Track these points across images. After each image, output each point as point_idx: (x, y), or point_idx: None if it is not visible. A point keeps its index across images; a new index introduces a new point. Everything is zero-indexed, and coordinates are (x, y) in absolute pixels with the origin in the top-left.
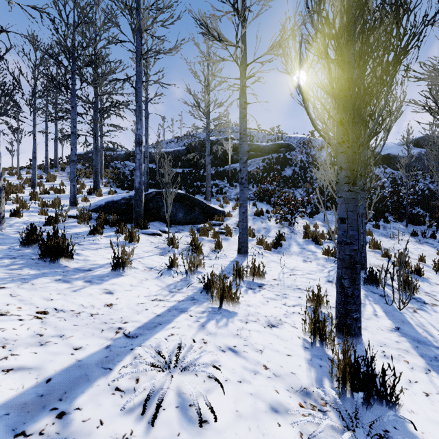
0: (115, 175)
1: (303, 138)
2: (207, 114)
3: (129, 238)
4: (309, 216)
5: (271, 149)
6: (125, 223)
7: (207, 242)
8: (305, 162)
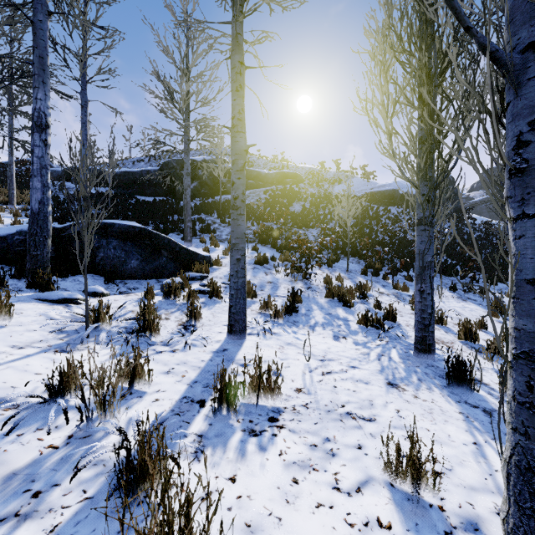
0: None
1: (312, 169)
2: (186, 114)
3: None
4: (328, 265)
5: (276, 178)
6: (1, 279)
7: (175, 311)
8: (316, 197)
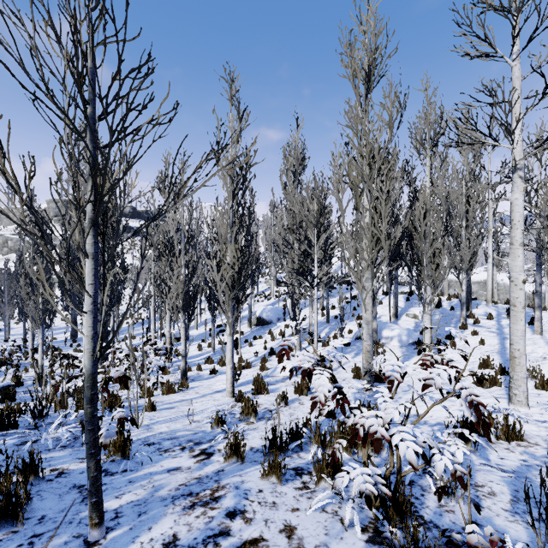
0: None
1: None
2: None
3: None
4: None
5: None
6: None
7: None
8: None
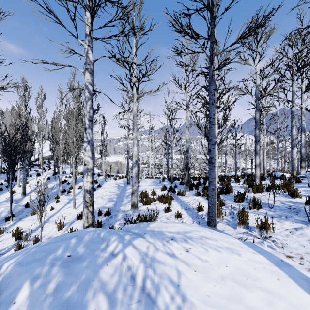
0: None
1: None
2: None
3: None
4: None
5: None
6: None
7: None
8: None
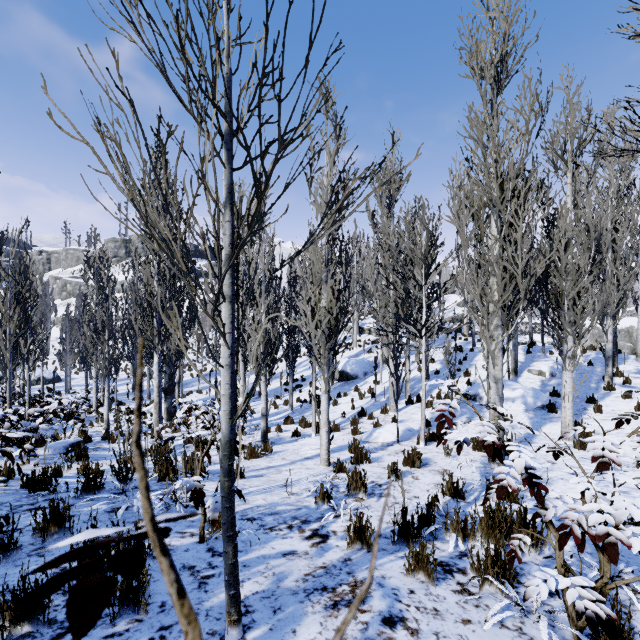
0: None
1: None
2: None
3: None
4: None
5: None
6: None
7: None
8: None
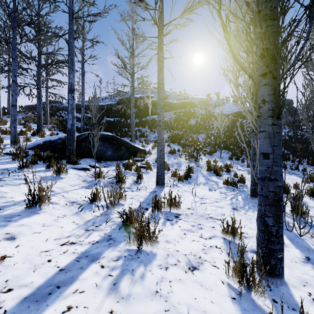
0: (59, 122)
1: (202, 98)
2: (132, 75)
3: (57, 173)
4: (209, 154)
5: (180, 105)
6: (58, 159)
7: (130, 175)
8: (204, 115)
